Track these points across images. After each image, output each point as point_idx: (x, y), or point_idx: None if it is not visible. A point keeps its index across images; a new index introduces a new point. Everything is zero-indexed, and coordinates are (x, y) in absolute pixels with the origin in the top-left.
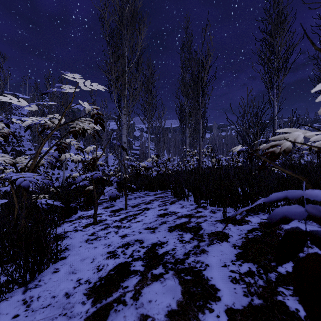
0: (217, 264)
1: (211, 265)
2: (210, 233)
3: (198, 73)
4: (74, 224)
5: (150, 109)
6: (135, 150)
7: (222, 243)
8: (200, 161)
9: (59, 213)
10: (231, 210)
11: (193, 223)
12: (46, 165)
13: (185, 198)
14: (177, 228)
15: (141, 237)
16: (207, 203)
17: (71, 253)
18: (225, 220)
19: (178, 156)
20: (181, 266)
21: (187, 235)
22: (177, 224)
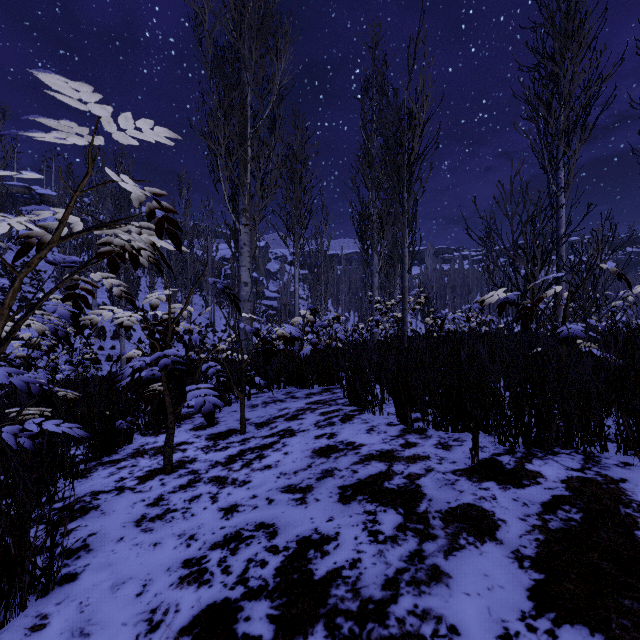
0: (482, 628)
1: (465, 631)
2: (446, 511)
3: (402, 135)
4: (120, 471)
5: (298, 214)
6: (269, 300)
7: (483, 545)
8: (406, 324)
9: (89, 444)
10: (487, 442)
11: (400, 478)
12: (87, 331)
13: (375, 408)
14: (360, 493)
15: (271, 516)
16: (427, 423)
17: (93, 562)
18: (478, 470)
19: (355, 311)
20: (378, 628)
21: (387, 516)
22: (361, 481)
